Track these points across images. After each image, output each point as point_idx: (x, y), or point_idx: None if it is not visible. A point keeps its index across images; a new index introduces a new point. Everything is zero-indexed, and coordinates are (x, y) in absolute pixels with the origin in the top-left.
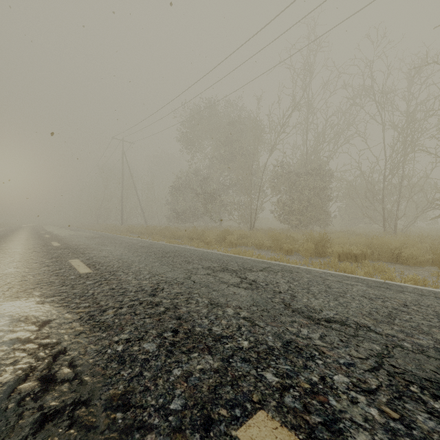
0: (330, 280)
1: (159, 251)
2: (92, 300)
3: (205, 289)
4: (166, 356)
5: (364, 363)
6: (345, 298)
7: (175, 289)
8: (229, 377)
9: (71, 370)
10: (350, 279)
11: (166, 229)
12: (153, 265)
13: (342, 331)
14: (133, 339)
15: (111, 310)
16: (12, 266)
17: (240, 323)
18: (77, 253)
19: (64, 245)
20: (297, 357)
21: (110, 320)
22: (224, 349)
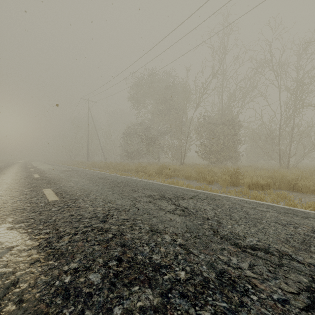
0: (246, 207)
1: (113, 181)
2: (53, 226)
3: (146, 216)
4: (108, 290)
5: (297, 299)
6: (262, 224)
7: (122, 215)
8: None
9: (17, 307)
10: (262, 206)
11: (119, 164)
12: (107, 194)
13: (268, 260)
14: (81, 268)
15: (66, 236)
16: None
17: (176, 251)
18: (50, 183)
19: (43, 177)
20: (232, 292)
21: (64, 247)
22: (163, 281)
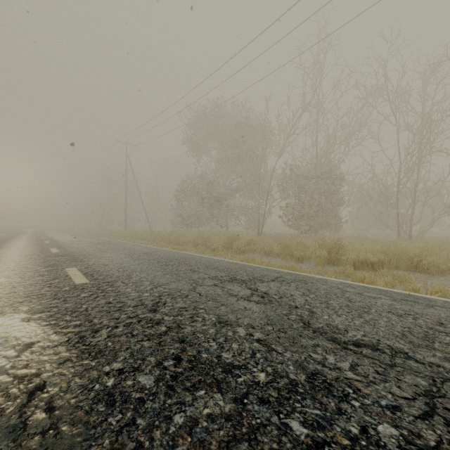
0: (349, 292)
1: (163, 258)
2: (84, 316)
3: (212, 304)
4: (165, 394)
5: (411, 405)
6: (370, 315)
7: (179, 303)
8: (244, 427)
9: (47, 415)
10: (371, 291)
11: (170, 234)
12: (156, 275)
13: (376, 359)
14: (127, 369)
15: (104, 330)
16: (4, 275)
17: (254, 347)
18: (75, 260)
19: (63, 252)
20: (327, 397)
21: (102, 342)
22: (237, 384)
